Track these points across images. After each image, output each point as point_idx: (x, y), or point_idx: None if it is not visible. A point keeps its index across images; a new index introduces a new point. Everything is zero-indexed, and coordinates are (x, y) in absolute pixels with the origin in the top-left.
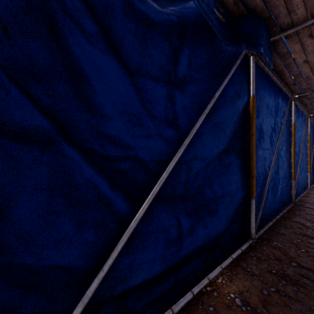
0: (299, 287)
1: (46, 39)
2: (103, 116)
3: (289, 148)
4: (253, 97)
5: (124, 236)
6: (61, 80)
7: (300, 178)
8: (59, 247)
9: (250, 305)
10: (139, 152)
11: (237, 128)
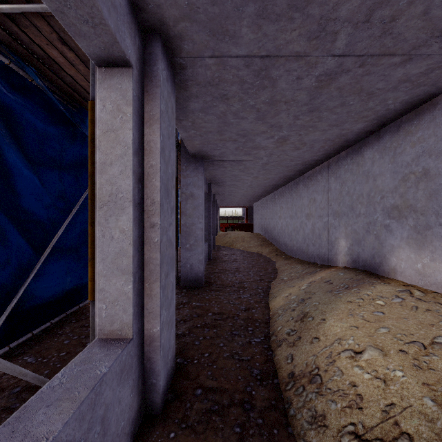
0: None
1: None
2: (21, 196)
3: None
4: None
5: (37, 266)
6: None
7: None
8: (1, 269)
9: None
10: (41, 218)
11: None
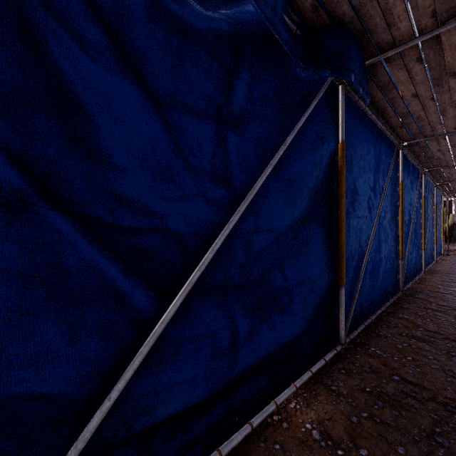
0: (401, 410)
1: (17, 47)
2: (112, 167)
3: (396, 216)
4: (342, 144)
5: (144, 346)
6: (42, 111)
7: (410, 258)
8: (37, 365)
9: (332, 439)
10: (171, 222)
11: (320, 187)
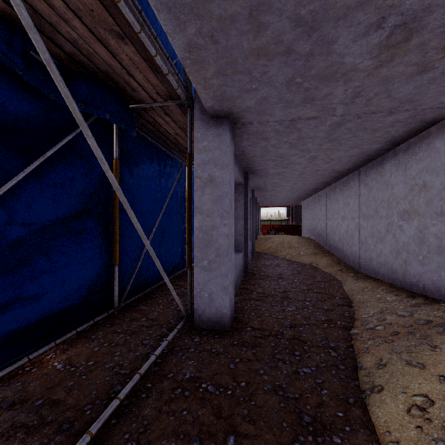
0: (133, 335)
1: None
2: None
3: (183, 213)
4: (116, 160)
5: None
6: None
7: None
8: None
9: (71, 364)
10: None
11: (95, 190)
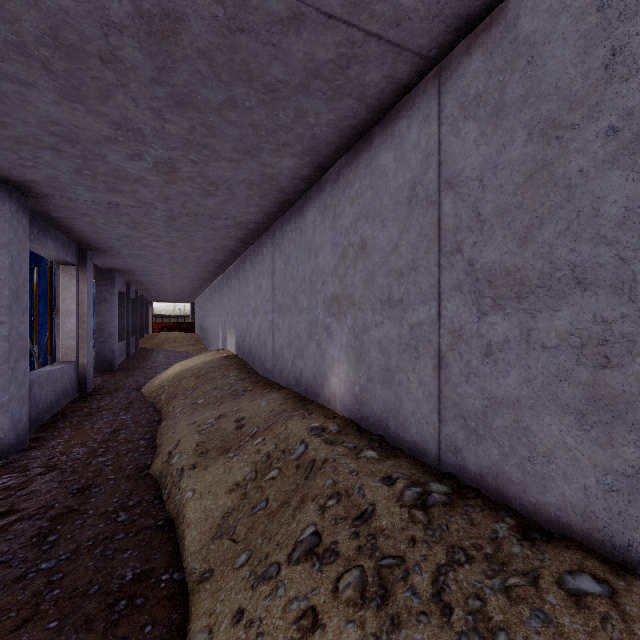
0: None
1: None
2: None
3: None
4: (37, 283)
5: None
6: None
7: None
8: None
9: None
10: None
11: None
